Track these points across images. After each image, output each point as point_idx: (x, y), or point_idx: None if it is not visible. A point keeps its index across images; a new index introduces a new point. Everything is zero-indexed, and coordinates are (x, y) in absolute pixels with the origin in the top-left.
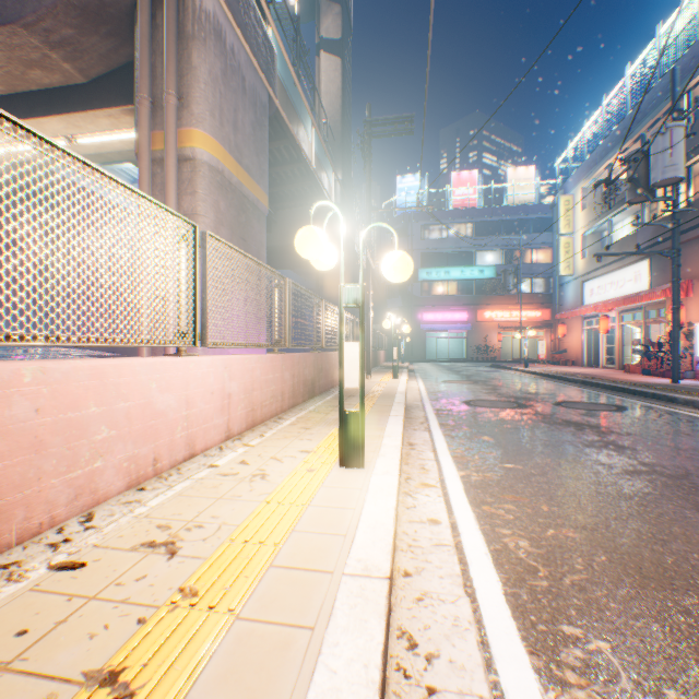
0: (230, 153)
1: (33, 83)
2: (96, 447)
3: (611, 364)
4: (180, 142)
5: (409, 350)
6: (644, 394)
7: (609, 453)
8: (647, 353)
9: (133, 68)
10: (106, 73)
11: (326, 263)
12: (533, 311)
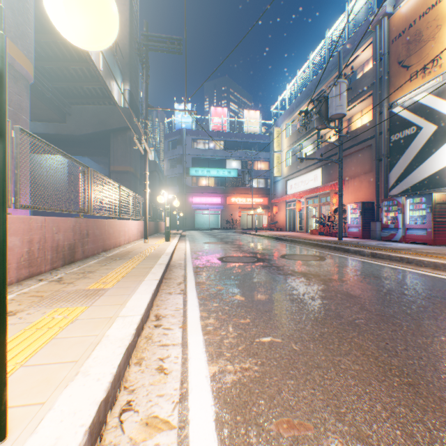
0: None
1: None
2: None
3: (301, 229)
4: None
5: (183, 222)
6: (330, 247)
7: (345, 305)
8: (323, 222)
9: None
10: None
11: None
12: (259, 199)
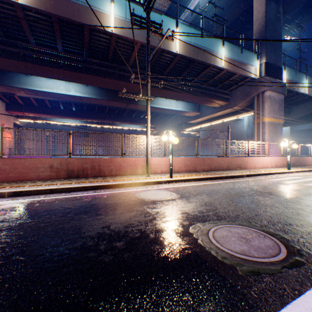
0: (271, 117)
1: (232, 111)
2: (258, 164)
3: None
4: (261, 120)
5: None
6: None
7: None
8: None
9: (251, 104)
10: (245, 106)
11: (285, 146)
12: None
